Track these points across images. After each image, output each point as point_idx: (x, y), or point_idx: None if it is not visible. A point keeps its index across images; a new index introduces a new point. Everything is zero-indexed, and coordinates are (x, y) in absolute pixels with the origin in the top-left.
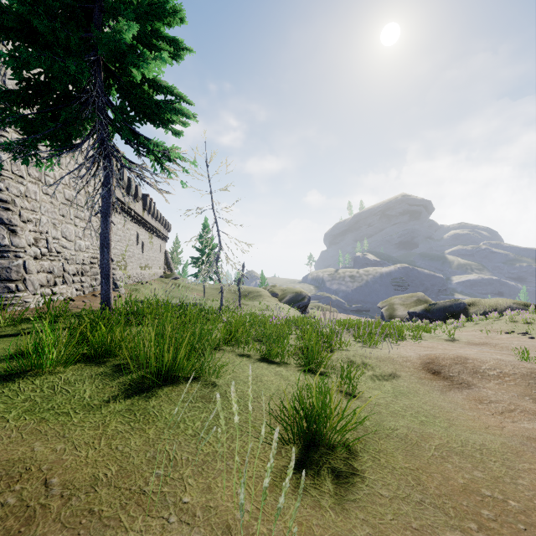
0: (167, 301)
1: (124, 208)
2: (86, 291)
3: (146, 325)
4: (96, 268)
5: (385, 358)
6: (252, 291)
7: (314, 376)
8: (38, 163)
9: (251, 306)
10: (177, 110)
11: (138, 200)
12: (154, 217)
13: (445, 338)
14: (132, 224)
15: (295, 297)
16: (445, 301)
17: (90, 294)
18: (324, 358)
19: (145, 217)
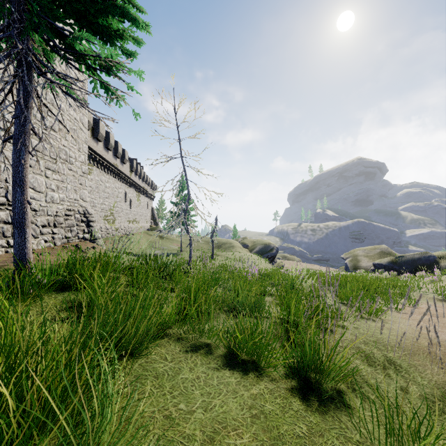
0: (118, 255)
1: (112, 169)
2: (58, 243)
3: (79, 289)
4: (72, 220)
5: (414, 348)
6: (225, 242)
7: (326, 412)
8: None
9: (224, 257)
10: (118, 7)
11: (125, 162)
12: (141, 178)
13: (436, 297)
14: (120, 184)
15: (264, 248)
16: (413, 253)
17: (62, 245)
18: (336, 366)
19: (132, 177)
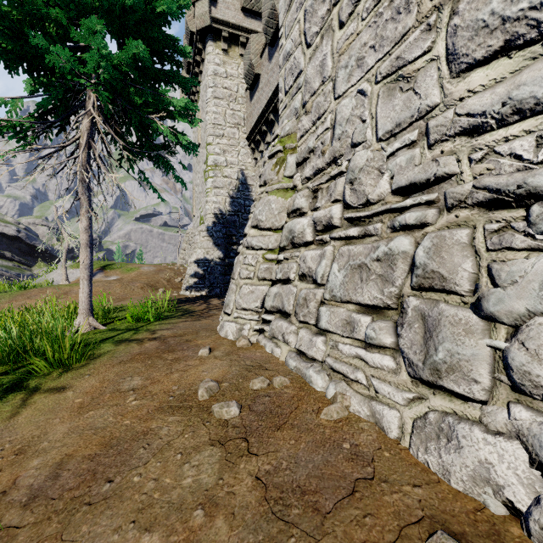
0: None
1: None
2: None
3: None
4: None
5: None
6: None
7: None
8: (160, 166)
9: None
10: None
11: None
12: None
13: None
14: None
15: None
16: None
17: None
18: None
19: None
